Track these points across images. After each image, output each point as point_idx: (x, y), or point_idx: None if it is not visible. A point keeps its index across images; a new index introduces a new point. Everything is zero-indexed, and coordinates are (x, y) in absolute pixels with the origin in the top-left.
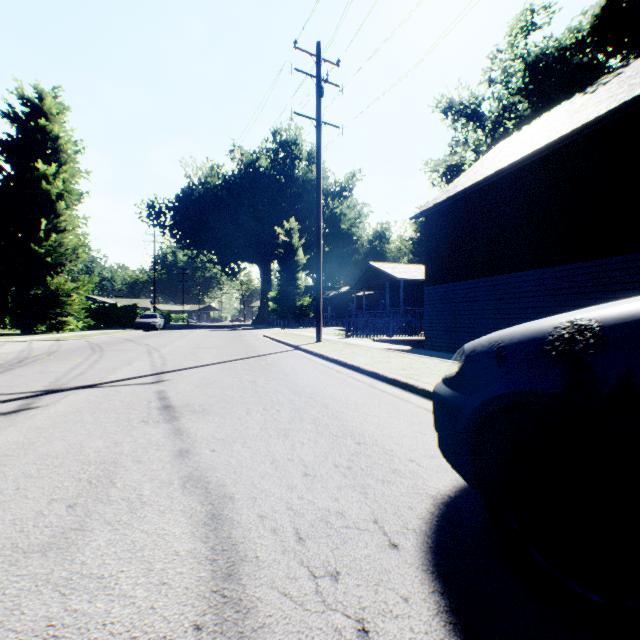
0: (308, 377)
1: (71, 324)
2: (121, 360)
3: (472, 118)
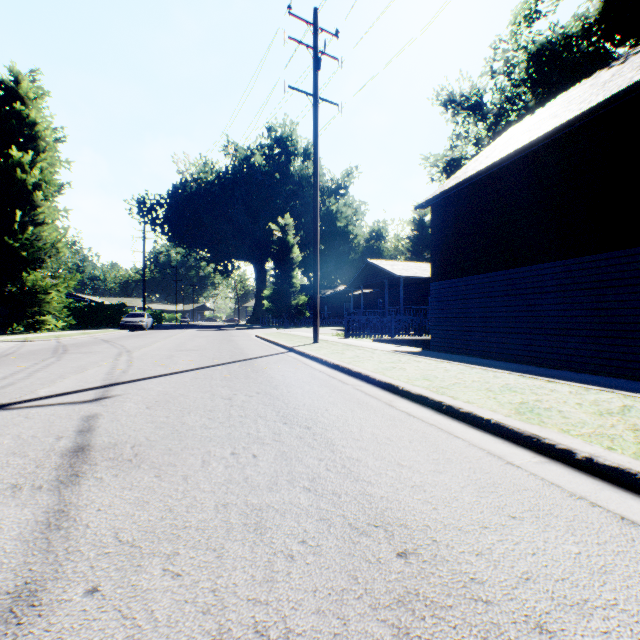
0: (303, 390)
1: (50, 323)
2: (75, 366)
3: (474, 110)
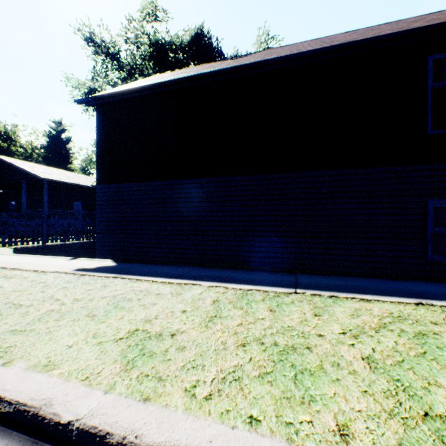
0: None
1: None
2: None
3: (113, 58)
